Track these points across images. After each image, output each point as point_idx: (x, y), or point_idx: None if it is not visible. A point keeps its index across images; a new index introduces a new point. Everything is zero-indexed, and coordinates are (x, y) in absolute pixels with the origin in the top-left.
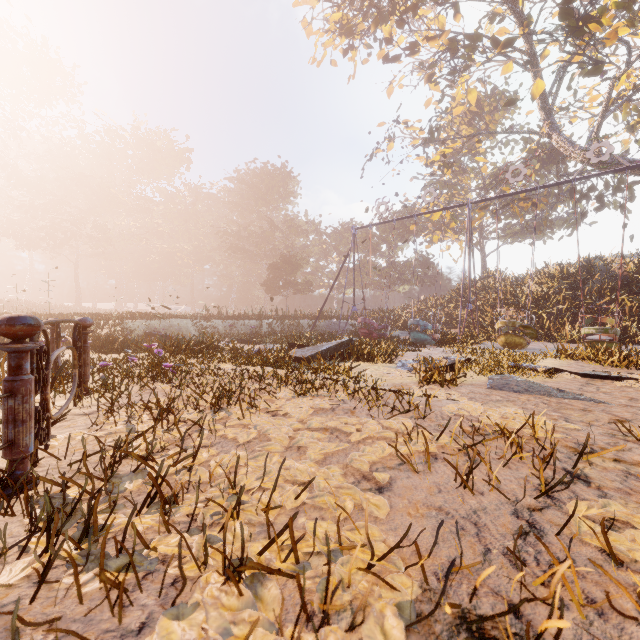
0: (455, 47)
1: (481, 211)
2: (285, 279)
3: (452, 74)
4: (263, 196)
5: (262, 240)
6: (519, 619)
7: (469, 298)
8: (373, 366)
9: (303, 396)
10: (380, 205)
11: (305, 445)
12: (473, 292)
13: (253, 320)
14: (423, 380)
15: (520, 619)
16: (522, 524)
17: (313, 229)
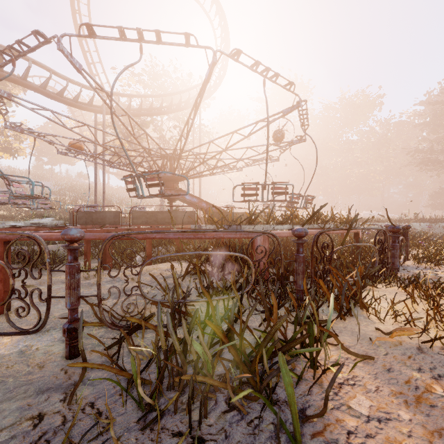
0: None
1: None
2: None
3: None
4: None
5: None
6: None
7: None
8: None
9: None
10: None
11: None
12: None
13: None
14: None
15: None
16: None
17: None
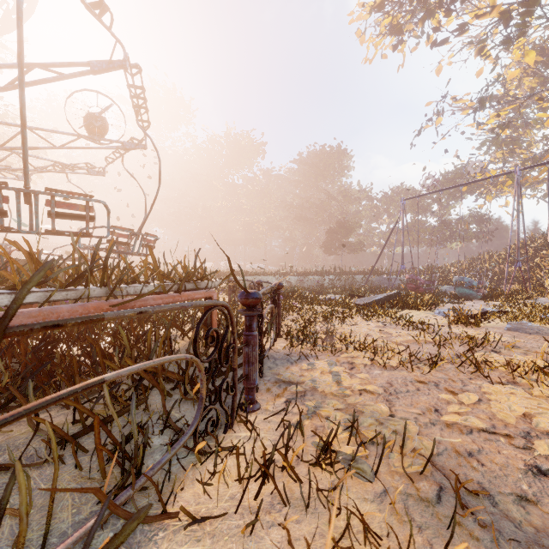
0: (508, 16)
1: (544, 166)
2: (340, 241)
3: (504, 44)
4: (321, 173)
5: (320, 209)
6: (436, 365)
7: (517, 257)
8: (415, 312)
9: (367, 321)
10: (427, 178)
11: (372, 334)
12: (533, 248)
13: (317, 276)
14: (451, 322)
15: (437, 365)
16: (454, 356)
17: (365, 196)
